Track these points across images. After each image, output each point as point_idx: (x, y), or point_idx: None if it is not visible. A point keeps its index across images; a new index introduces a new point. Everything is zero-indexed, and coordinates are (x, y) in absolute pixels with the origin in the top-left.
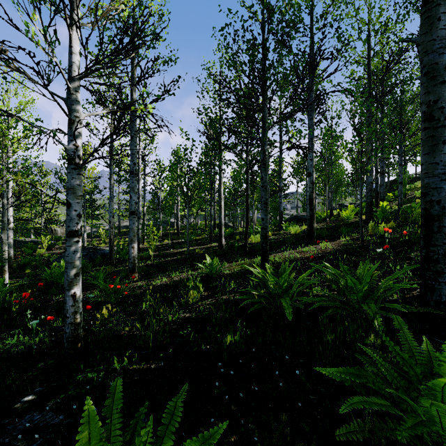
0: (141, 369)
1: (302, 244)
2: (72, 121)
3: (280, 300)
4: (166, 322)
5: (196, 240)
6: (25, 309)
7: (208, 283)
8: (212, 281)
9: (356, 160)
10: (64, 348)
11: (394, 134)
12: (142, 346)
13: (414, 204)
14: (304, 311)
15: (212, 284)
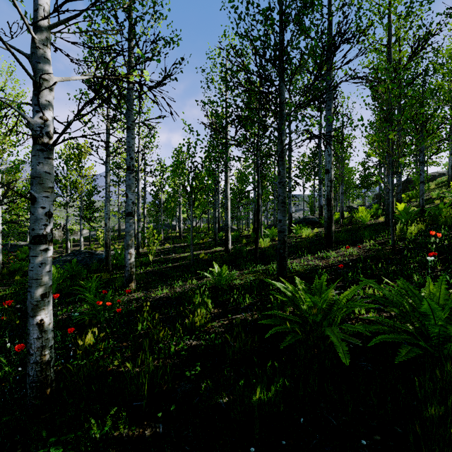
0: (130, 438)
1: (322, 250)
2: (38, 85)
3: (321, 328)
4: (167, 353)
5: (200, 243)
6: (1, 326)
7: (216, 296)
8: (221, 294)
9: (364, 161)
10: (27, 396)
11: (416, 129)
12: (134, 394)
13: (441, 205)
14: (355, 344)
15: (221, 298)
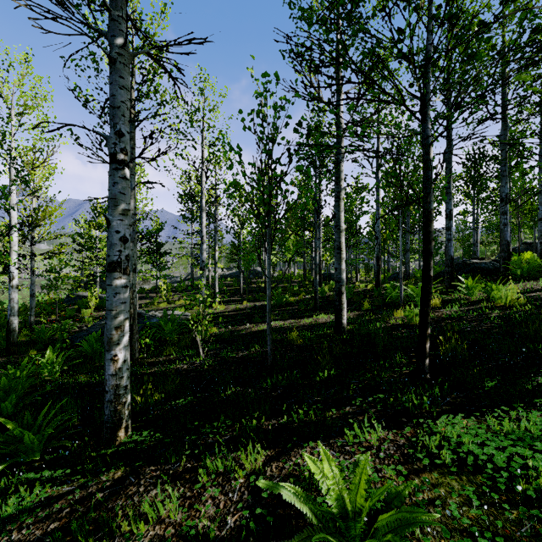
0: None
1: None
2: None
3: None
4: None
5: (291, 303)
6: None
7: None
8: None
9: None
10: None
11: None
12: None
13: None
14: None
15: None
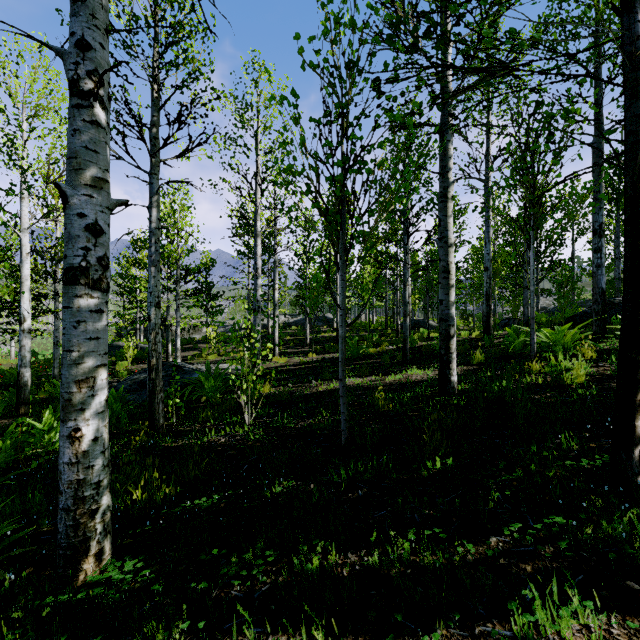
0: None
1: None
2: None
3: None
4: None
5: (371, 355)
6: None
7: None
8: None
9: None
10: None
11: None
12: None
13: None
14: None
15: None
